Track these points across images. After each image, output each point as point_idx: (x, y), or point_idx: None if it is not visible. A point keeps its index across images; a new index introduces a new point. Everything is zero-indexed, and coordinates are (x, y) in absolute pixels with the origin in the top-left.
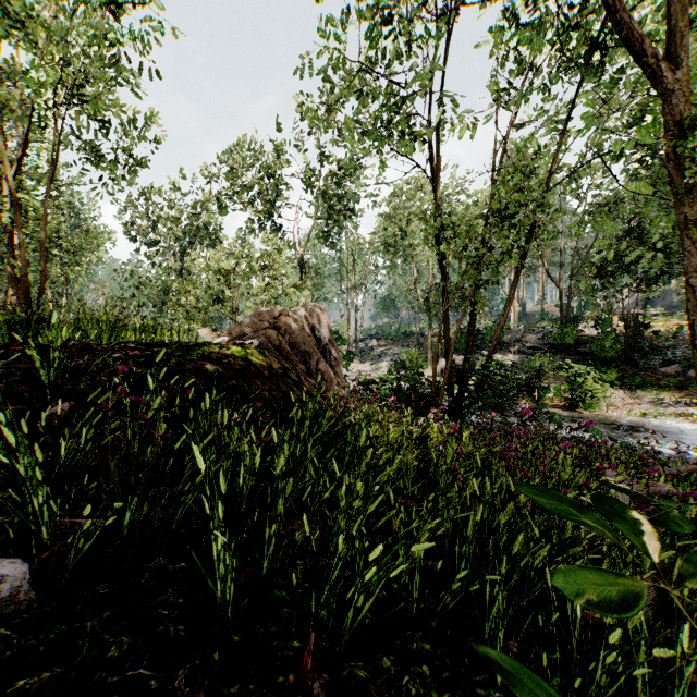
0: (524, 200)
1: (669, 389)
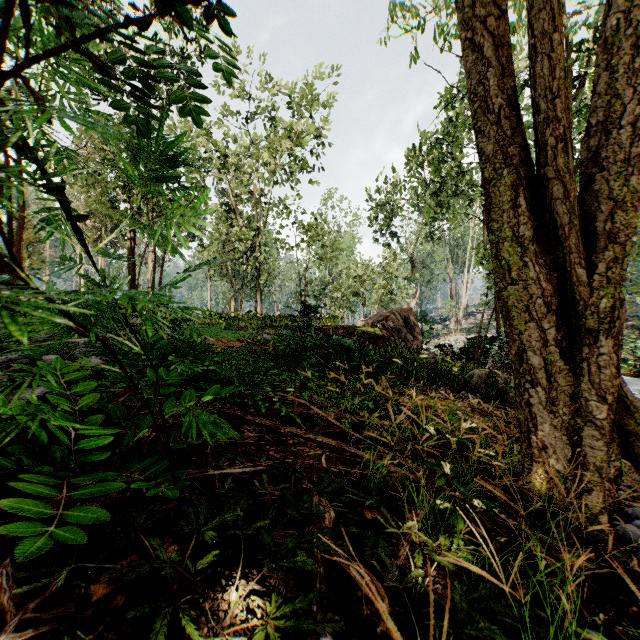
0: None
1: None
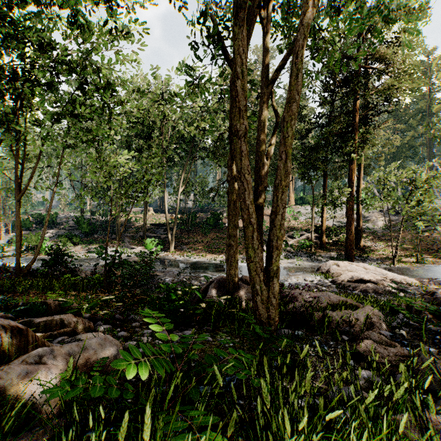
0: None
1: (98, 243)
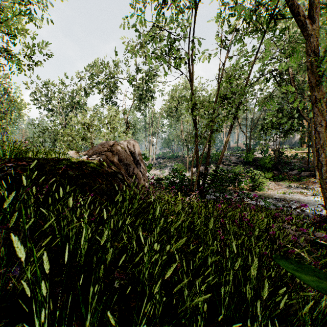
0: (234, 91)
1: (294, 181)
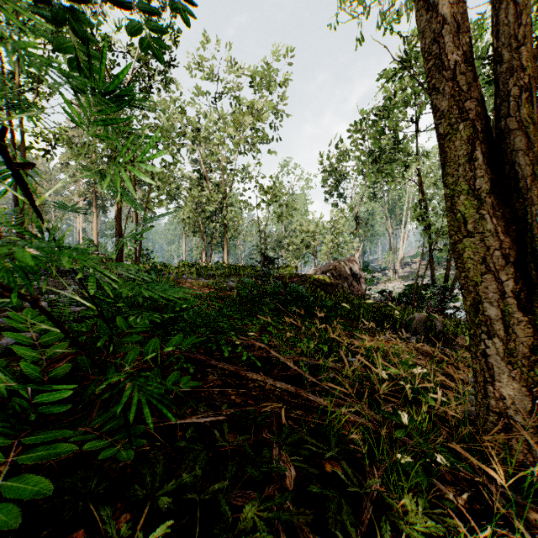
0: None
1: None
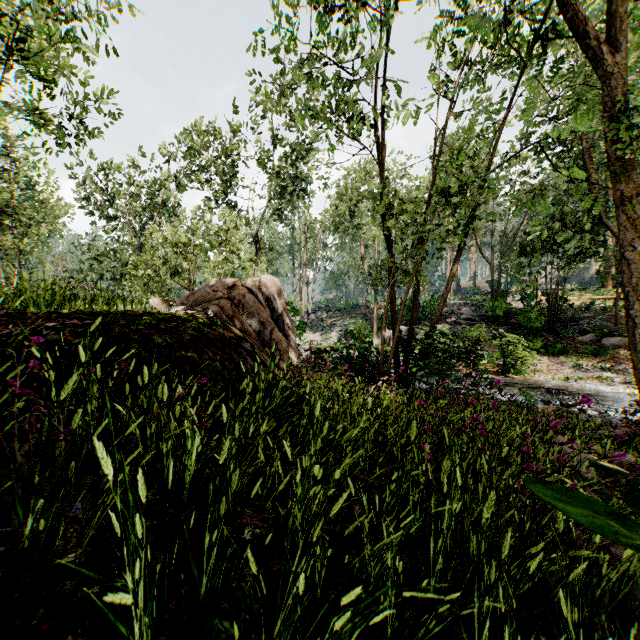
0: (466, 181)
1: (586, 355)
